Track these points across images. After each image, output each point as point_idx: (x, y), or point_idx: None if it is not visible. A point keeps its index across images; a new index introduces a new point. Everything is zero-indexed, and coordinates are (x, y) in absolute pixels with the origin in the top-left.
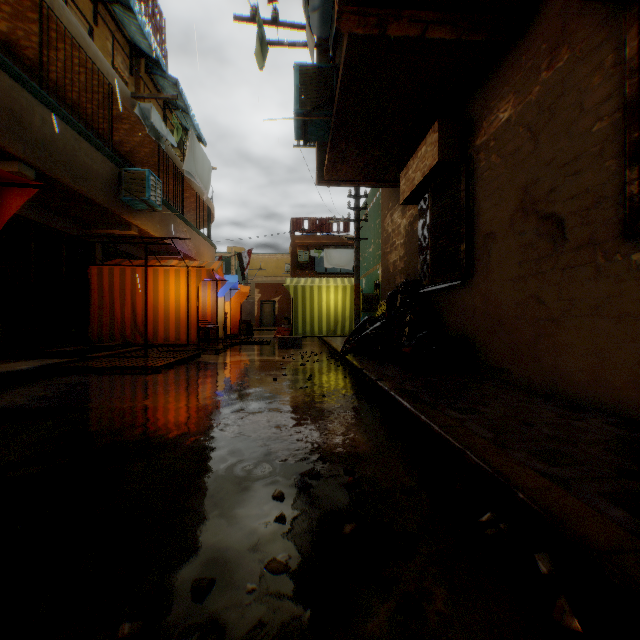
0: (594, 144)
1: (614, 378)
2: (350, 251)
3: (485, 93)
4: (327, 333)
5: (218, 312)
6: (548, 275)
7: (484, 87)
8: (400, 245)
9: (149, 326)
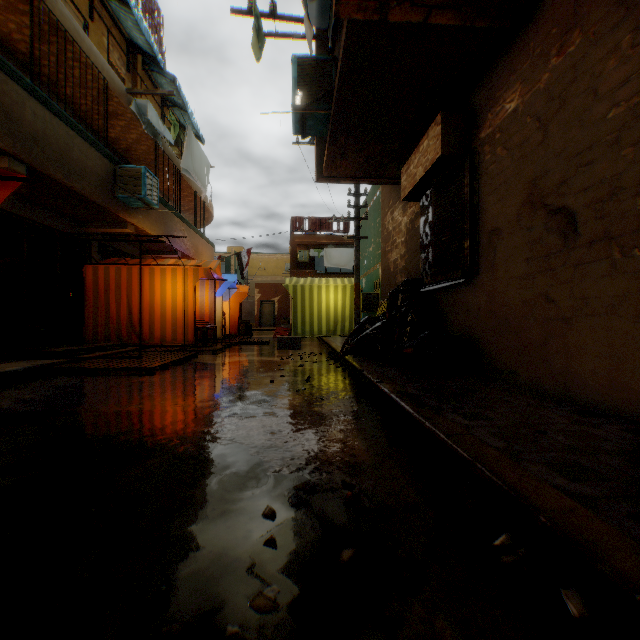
0: (609, 132)
1: (632, 382)
2: (350, 251)
3: (490, 83)
4: (327, 333)
5: (216, 312)
6: (558, 272)
7: (489, 77)
8: (401, 243)
9: (145, 326)
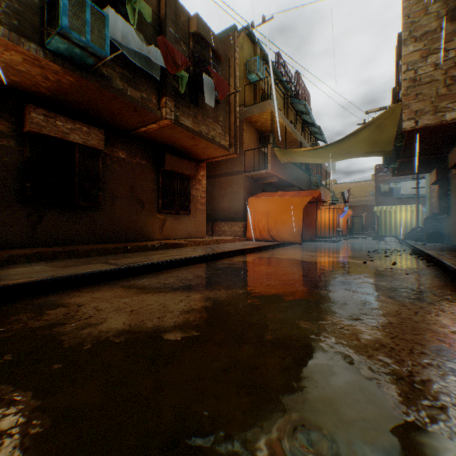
0: None
1: None
2: (422, 181)
3: None
4: (399, 234)
5: (340, 224)
6: None
7: None
8: (434, 196)
9: (318, 230)
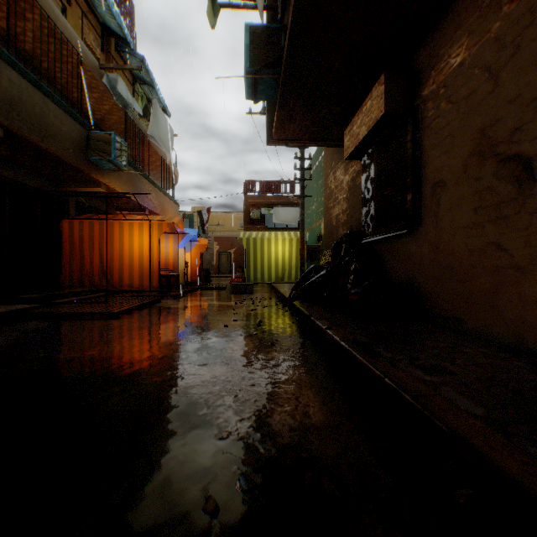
0: None
1: None
2: (295, 209)
3: (433, 42)
4: (276, 280)
5: (179, 261)
6: (511, 220)
7: (432, 36)
8: (343, 199)
9: (115, 274)
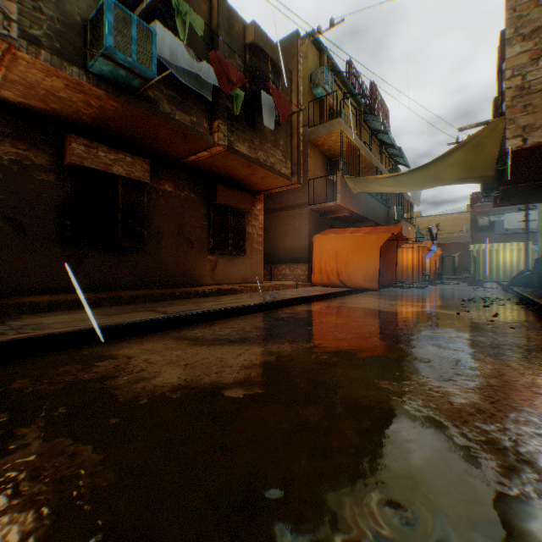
0: None
1: None
2: (532, 213)
3: None
4: (502, 279)
5: (426, 267)
6: None
7: None
8: None
9: (399, 273)
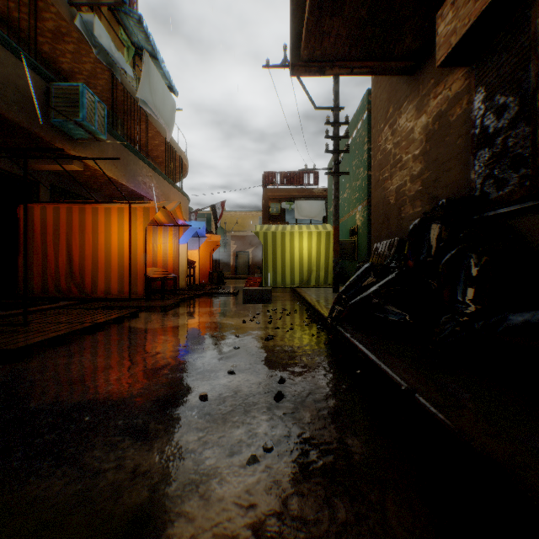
0: None
1: None
2: (320, 202)
3: None
4: (300, 283)
5: (181, 260)
6: None
7: None
8: (412, 159)
9: (87, 276)
